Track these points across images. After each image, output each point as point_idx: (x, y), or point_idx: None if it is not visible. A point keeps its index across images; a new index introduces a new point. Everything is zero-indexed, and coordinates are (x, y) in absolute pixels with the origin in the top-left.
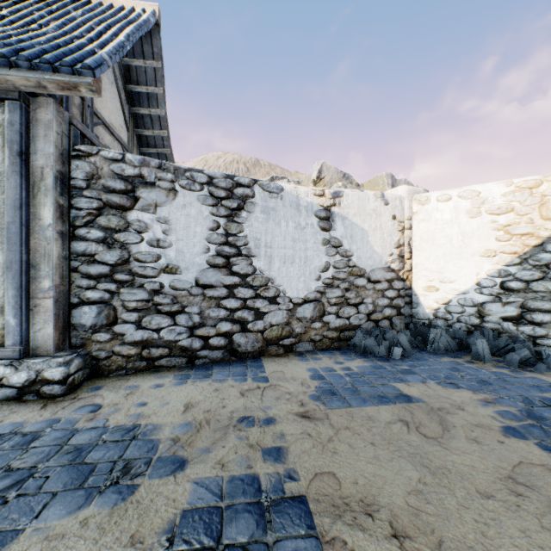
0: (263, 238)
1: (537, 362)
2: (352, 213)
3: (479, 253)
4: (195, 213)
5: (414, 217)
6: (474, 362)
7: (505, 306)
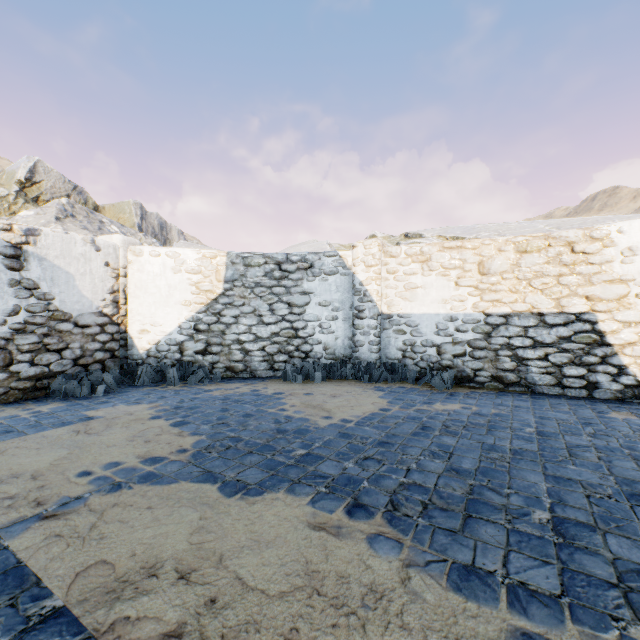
0: None
1: (206, 379)
2: (54, 254)
3: (181, 302)
4: None
5: (130, 266)
6: (169, 386)
7: (197, 343)
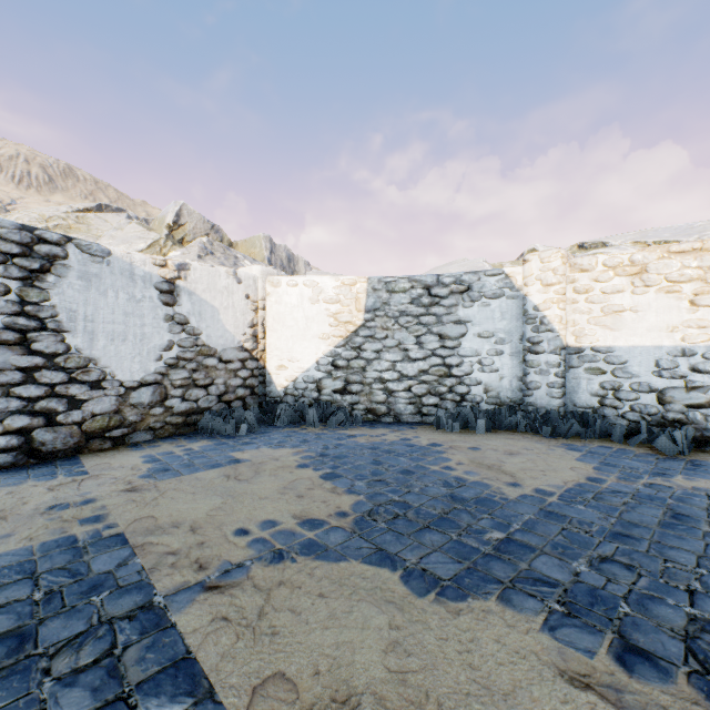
0: (81, 310)
1: (347, 422)
2: (201, 288)
3: (319, 336)
4: None
5: (268, 298)
6: (308, 428)
7: (335, 381)
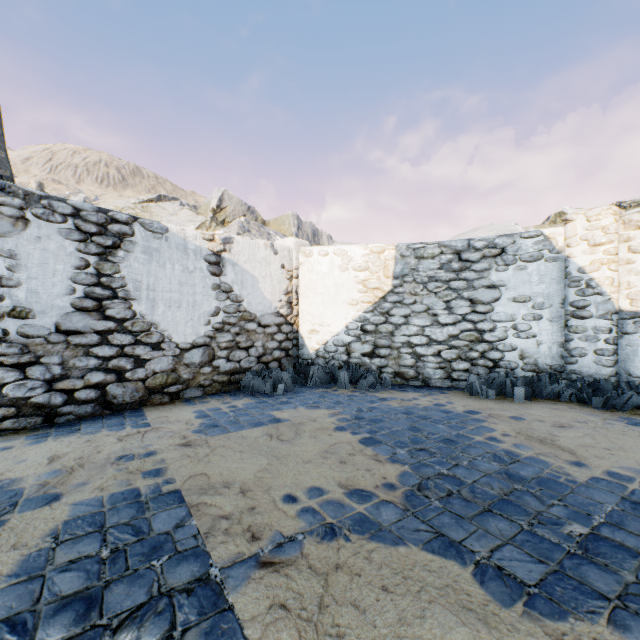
0: (144, 281)
1: (377, 385)
2: (243, 259)
3: (348, 302)
4: (56, 249)
5: (301, 267)
6: (339, 390)
7: (364, 345)
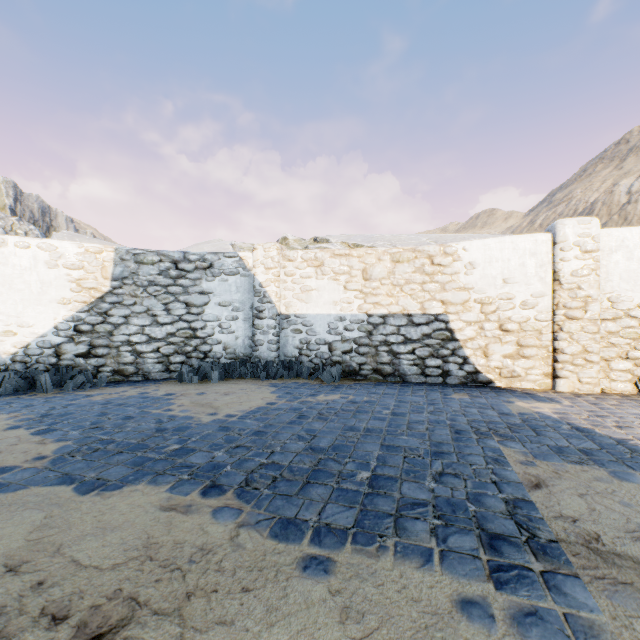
0: None
1: (88, 384)
2: None
3: (58, 301)
4: None
5: None
6: (39, 394)
7: (78, 345)
